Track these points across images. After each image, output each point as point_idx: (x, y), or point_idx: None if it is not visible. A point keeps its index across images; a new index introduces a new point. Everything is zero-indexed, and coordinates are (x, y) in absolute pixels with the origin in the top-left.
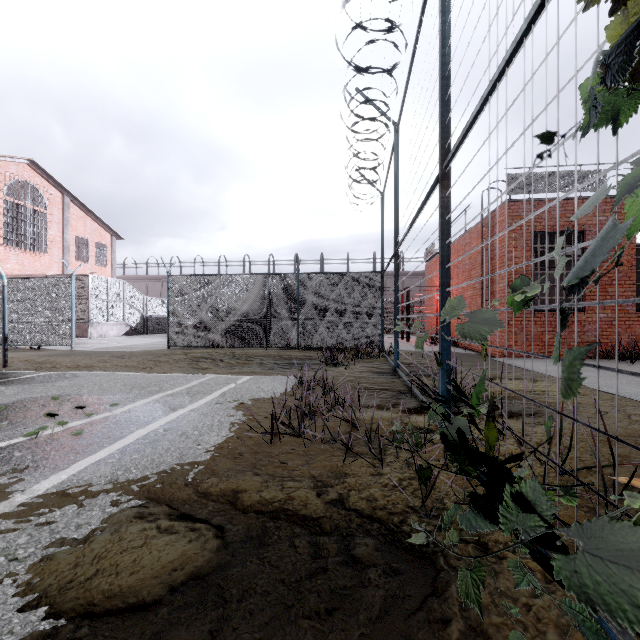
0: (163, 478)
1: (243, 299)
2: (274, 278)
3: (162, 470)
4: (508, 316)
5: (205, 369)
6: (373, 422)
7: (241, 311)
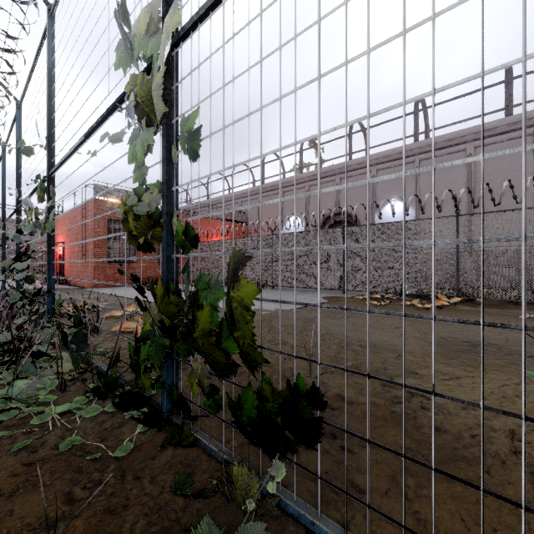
0: None
1: None
2: None
3: None
4: (95, 264)
5: None
6: None
7: None
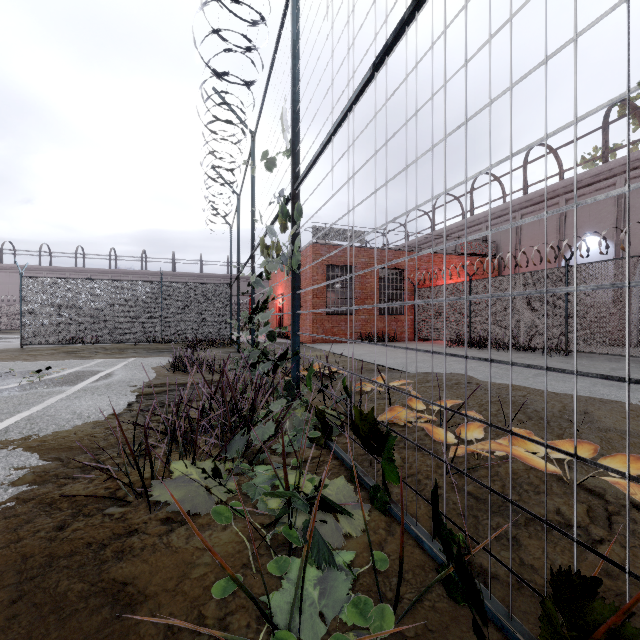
0: (132, 383)
1: (108, 301)
2: (139, 284)
3: (128, 382)
4: (313, 317)
5: (89, 357)
6: (221, 367)
7: (106, 312)
